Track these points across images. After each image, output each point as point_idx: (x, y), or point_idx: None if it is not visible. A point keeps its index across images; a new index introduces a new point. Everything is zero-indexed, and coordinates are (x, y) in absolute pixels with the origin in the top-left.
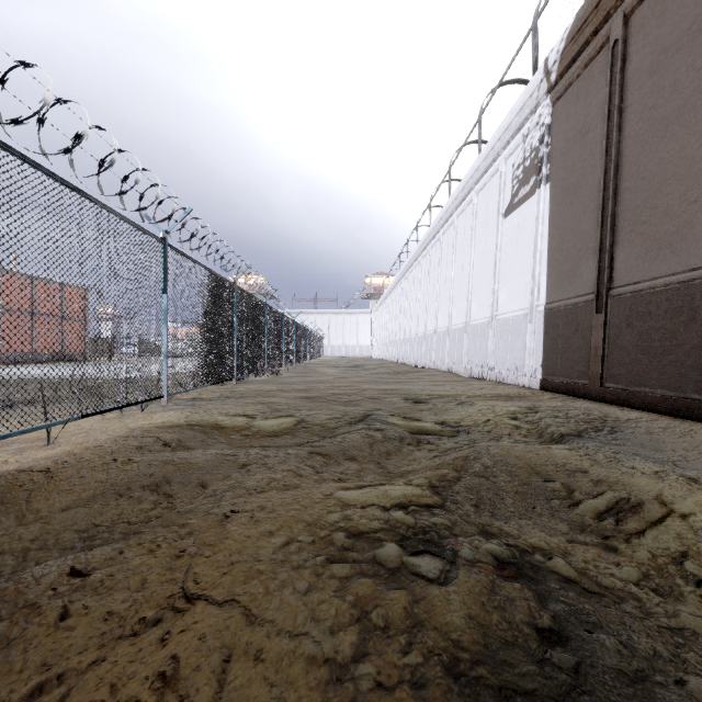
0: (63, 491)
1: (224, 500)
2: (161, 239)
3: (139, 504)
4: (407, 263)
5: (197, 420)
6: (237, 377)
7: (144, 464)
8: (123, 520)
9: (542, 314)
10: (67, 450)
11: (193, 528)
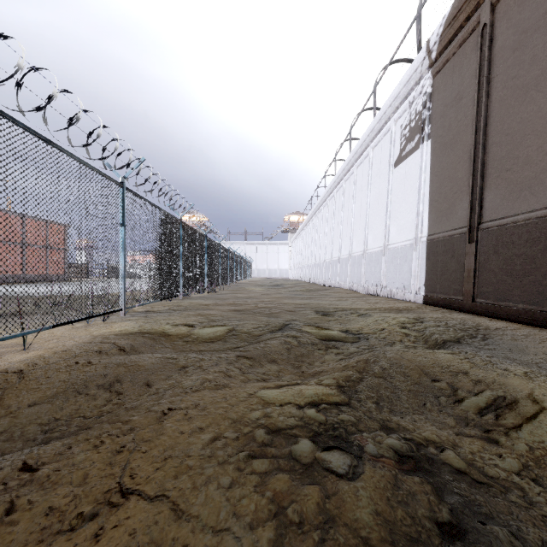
0: (31, 390)
1: (164, 398)
2: (120, 183)
3: (94, 400)
4: (317, 205)
5: (148, 329)
6: (182, 294)
7: (100, 366)
8: (79, 415)
9: (425, 244)
10: (39, 354)
11: (134, 424)
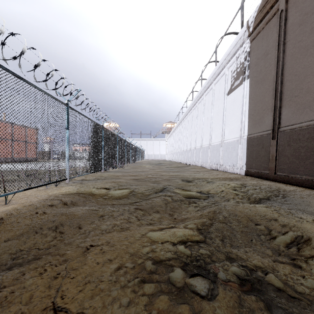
0: (7, 230)
1: (88, 237)
2: (66, 104)
3: (46, 237)
4: (182, 117)
5: (82, 191)
6: (103, 169)
7: (51, 215)
8: (36, 247)
9: (245, 140)
10: (14, 207)
11: (68, 257)
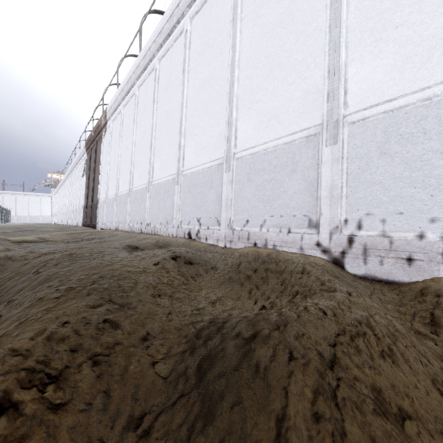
0: None
1: None
2: None
3: None
4: (65, 176)
5: None
6: None
7: None
8: None
9: (83, 207)
10: None
11: None
